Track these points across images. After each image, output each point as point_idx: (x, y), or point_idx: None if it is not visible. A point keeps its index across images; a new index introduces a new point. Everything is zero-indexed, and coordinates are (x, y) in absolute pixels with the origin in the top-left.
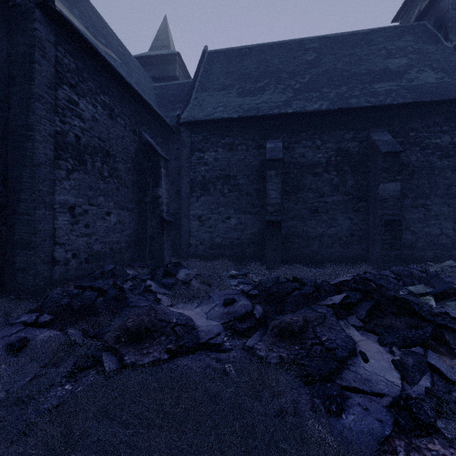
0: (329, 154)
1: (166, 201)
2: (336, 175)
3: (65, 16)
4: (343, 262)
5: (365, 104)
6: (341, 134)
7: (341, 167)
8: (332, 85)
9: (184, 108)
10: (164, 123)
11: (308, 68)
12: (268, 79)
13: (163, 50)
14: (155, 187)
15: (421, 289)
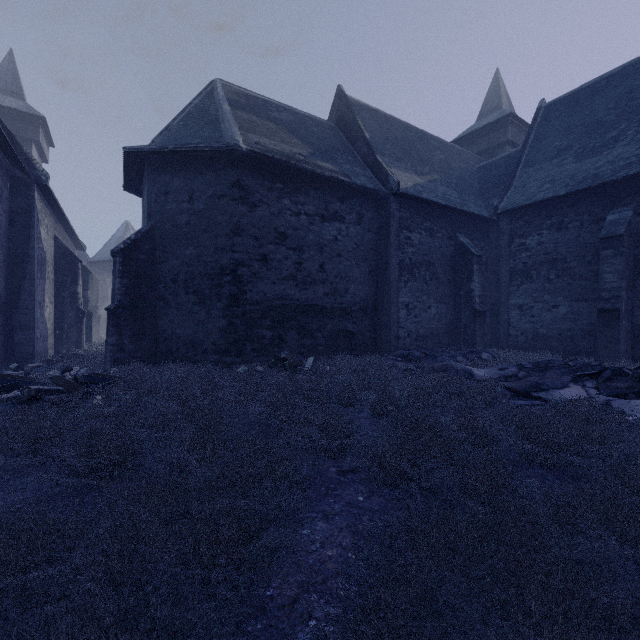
0: None
1: (479, 293)
2: None
3: (404, 193)
4: None
5: None
6: None
7: None
8: None
9: (504, 195)
10: (481, 218)
11: None
12: (628, 121)
13: (493, 113)
14: (468, 282)
15: None
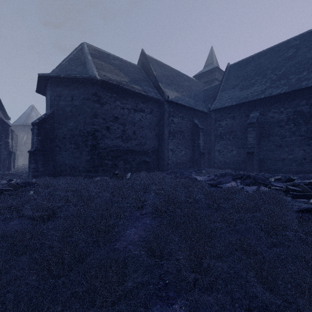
0: (289, 115)
1: (202, 145)
2: (293, 126)
3: (170, 100)
4: (298, 174)
5: (311, 84)
6: (297, 102)
7: (297, 121)
8: (297, 72)
9: (213, 103)
10: (203, 112)
11: (285, 63)
12: (258, 76)
13: (210, 66)
14: (198, 140)
15: (279, 177)
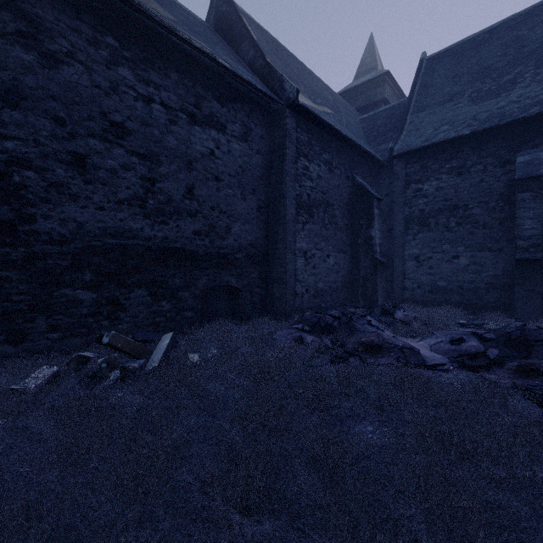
0: None
1: (379, 241)
2: None
3: (303, 106)
4: None
5: None
6: None
7: None
8: None
9: (398, 138)
10: (375, 160)
11: None
12: (522, 65)
13: (369, 74)
14: (368, 229)
15: None
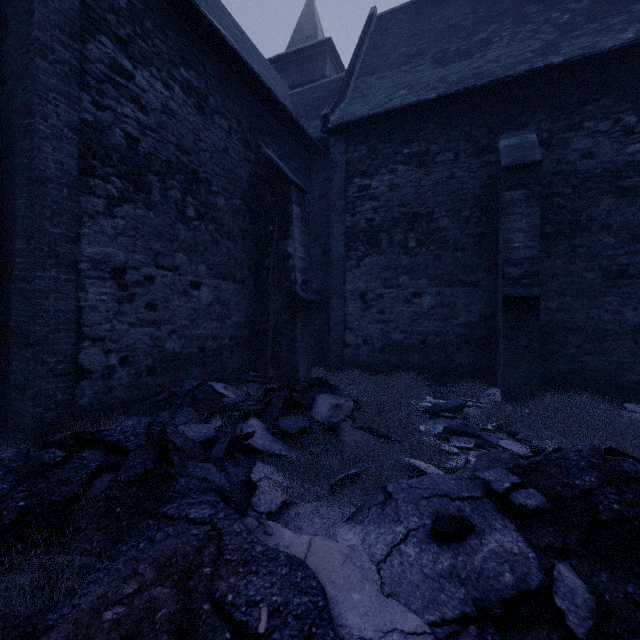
0: None
1: (301, 264)
2: None
3: None
4: None
5: None
6: None
7: None
8: None
9: (336, 105)
10: (302, 133)
11: None
12: (497, 23)
13: (307, 43)
14: (282, 240)
15: None
